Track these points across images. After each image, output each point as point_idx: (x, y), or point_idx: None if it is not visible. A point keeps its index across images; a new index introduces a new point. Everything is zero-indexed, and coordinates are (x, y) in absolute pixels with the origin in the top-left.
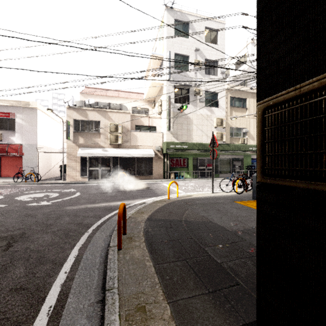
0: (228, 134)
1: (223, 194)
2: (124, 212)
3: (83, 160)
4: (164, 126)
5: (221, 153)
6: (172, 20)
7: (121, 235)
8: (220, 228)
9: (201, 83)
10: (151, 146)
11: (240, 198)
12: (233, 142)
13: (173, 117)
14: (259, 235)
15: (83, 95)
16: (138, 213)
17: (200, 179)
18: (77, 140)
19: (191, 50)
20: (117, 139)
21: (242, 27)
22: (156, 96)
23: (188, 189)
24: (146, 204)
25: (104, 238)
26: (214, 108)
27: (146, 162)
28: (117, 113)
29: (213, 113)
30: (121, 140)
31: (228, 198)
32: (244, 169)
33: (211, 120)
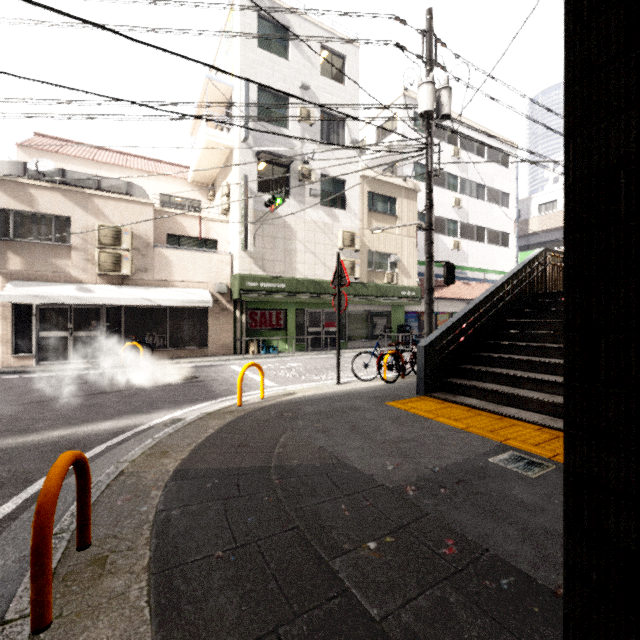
0: (364, 263)
1: (360, 385)
2: (82, 476)
3: (22, 312)
4: (236, 240)
5: (351, 300)
6: (254, 13)
7: (48, 575)
8: (365, 481)
9: (313, 156)
10: (204, 283)
11: (393, 393)
12: (372, 281)
13: (254, 222)
14: (589, 636)
15: (28, 151)
16: (151, 455)
17: (312, 352)
18: (1, 262)
19: (294, 86)
20: (119, 264)
21: (396, 45)
22: (213, 168)
23: (286, 377)
24: (180, 423)
25: (9, 568)
26: (338, 210)
27: (194, 319)
28: (119, 201)
29: (336, 221)
30: (130, 266)
31: (372, 396)
32: (392, 333)
33: (333, 234)
